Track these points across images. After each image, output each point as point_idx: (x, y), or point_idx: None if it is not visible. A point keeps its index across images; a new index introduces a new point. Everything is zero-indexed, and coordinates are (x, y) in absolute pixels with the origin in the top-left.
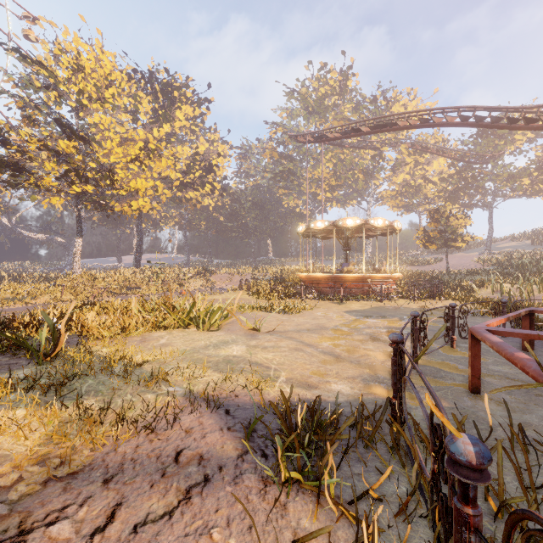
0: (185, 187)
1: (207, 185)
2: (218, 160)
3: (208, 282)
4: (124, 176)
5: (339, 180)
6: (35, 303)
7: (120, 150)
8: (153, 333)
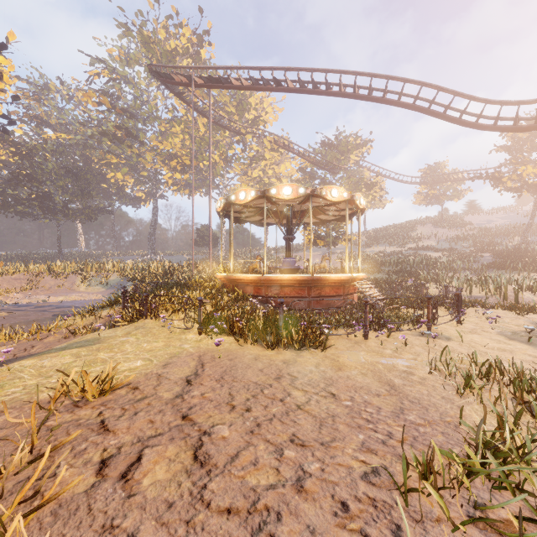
0: None
1: None
2: None
3: None
4: None
5: (195, 160)
6: None
7: None
8: None
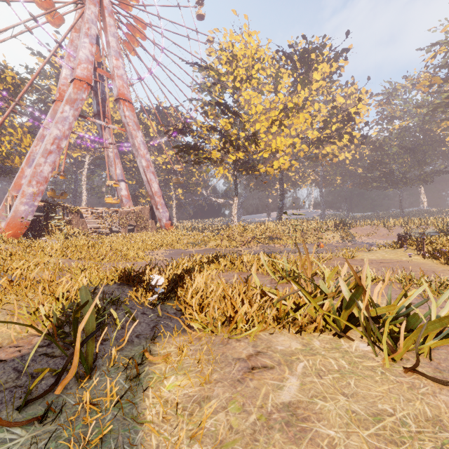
0: (321, 142)
1: (344, 136)
2: (357, 107)
3: (347, 235)
4: (267, 142)
5: None
6: (204, 247)
7: (264, 118)
8: (276, 337)
